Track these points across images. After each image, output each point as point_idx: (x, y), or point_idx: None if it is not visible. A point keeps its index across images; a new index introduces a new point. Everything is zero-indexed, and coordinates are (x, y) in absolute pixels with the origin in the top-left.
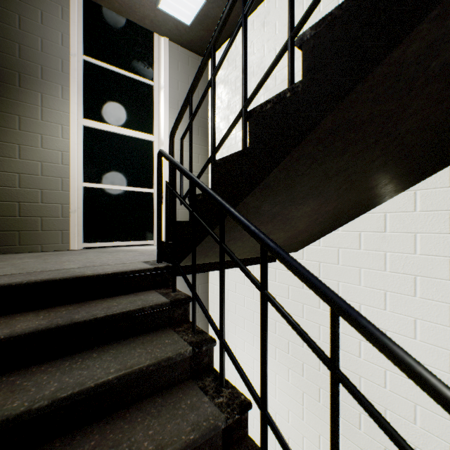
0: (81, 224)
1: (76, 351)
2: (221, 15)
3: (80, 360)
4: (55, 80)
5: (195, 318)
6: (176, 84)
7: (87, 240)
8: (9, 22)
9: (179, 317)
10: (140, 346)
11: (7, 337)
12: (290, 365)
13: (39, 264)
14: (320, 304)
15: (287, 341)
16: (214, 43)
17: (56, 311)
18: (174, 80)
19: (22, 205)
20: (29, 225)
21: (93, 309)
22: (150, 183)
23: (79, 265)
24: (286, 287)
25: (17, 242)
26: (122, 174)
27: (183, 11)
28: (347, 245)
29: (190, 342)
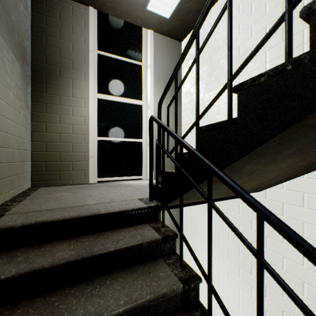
0: (96, 165)
1: (95, 276)
2: (206, 3)
3: (98, 286)
4: (80, 69)
5: (182, 254)
6: (158, 63)
7: (100, 176)
8: (54, 35)
9: (168, 249)
10: (141, 277)
11: (49, 267)
12: (252, 285)
13: (70, 198)
14: (283, 239)
15: (250, 264)
16: (198, 28)
17: (81, 242)
18: (156, 60)
19: (61, 154)
20: (65, 167)
21: (106, 241)
22: (140, 135)
23: (95, 201)
24: (249, 220)
25: (58, 178)
26: (122, 130)
27: (164, 8)
28: (313, 190)
29: (180, 278)
